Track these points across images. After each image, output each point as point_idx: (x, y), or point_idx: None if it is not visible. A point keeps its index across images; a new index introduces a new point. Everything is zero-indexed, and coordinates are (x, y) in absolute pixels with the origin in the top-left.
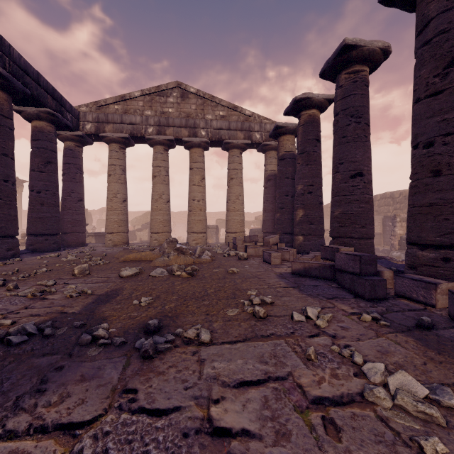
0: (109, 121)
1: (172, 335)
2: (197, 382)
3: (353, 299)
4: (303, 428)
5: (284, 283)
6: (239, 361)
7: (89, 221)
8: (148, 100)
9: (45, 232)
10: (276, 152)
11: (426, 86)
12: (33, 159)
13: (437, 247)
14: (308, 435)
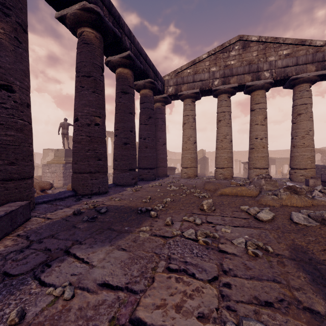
0: (184, 82)
1: None
2: None
3: None
4: None
5: None
6: None
7: None
8: (213, 59)
9: (148, 166)
10: None
11: None
12: (141, 117)
13: None
14: None
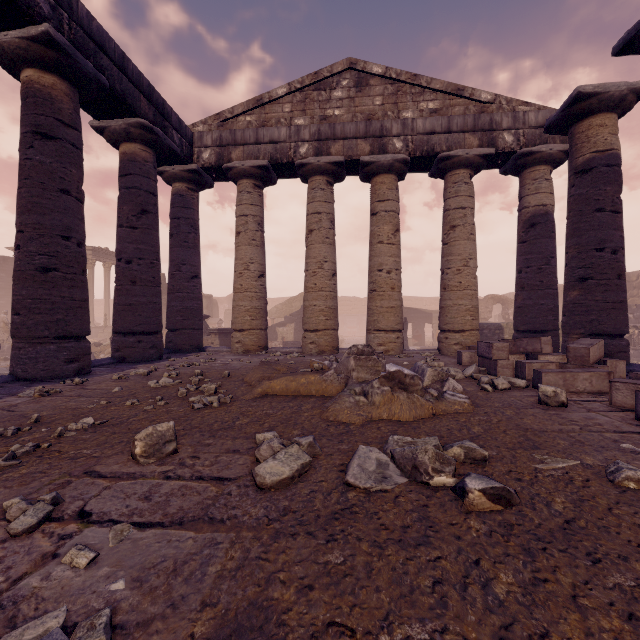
0: (237, 142)
1: None
2: None
3: None
4: None
5: None
6: None
7: (214, 312)
8: (299, 100)
9: (138, 328)
10: (548, 167)
11: None
12: (121, 208)
13: None
14: None
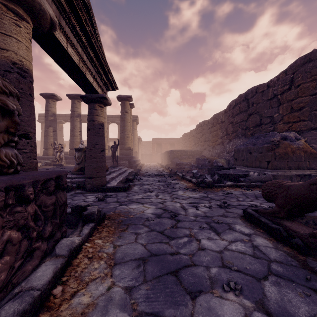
0: None
1: None
2: None
3: None
4: None
5: None
6: None
7: None
8: None
9: None
10: None
11: (43, 135)
12: None
13: None
14: None
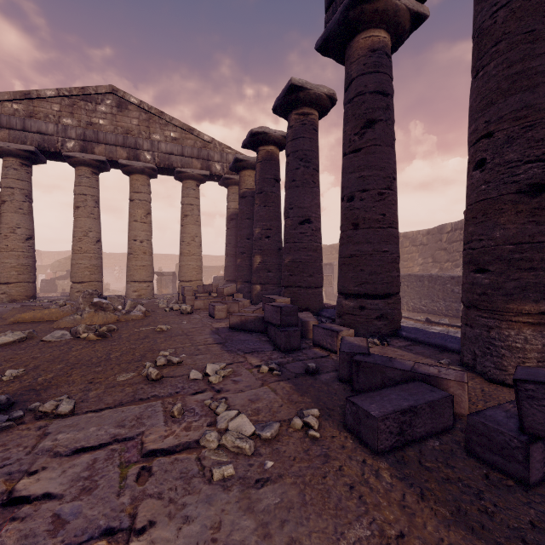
0: (3, 125)
1: (21, 411)
2: (22, 458)
3: (271, 351)
4: (115, 480)
5: (212, 339)
6: (92, 429)
7: None
8: (68, 104)
9: None
10: None
11: (349, 143)
12: None
13: (356, 297)
14: (115, 486)
